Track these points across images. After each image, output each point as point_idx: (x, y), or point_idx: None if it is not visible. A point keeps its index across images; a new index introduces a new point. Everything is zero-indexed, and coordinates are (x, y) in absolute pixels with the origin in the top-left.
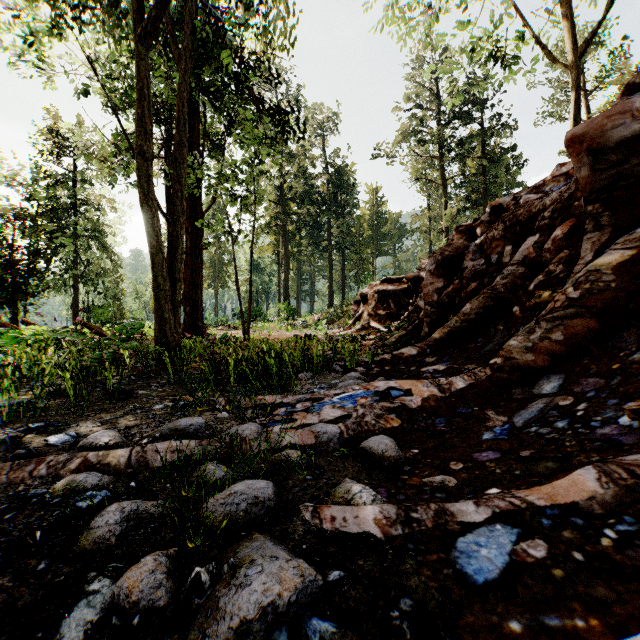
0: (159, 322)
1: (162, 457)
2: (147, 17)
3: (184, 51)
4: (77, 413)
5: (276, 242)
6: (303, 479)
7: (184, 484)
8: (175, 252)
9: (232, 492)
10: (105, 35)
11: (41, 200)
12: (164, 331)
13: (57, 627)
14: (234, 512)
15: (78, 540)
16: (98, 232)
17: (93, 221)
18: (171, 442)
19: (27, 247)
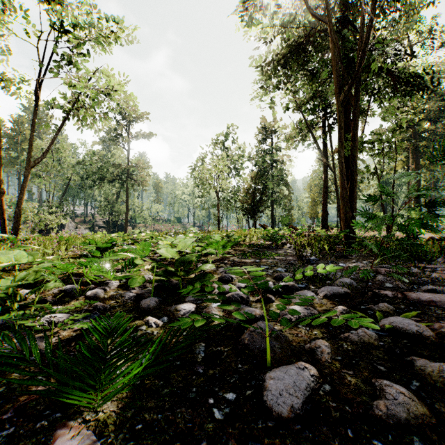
0: (346, 228)
1: (385, 270)
2: (343, 94)
3: (355, 91)
4: (335, 260)
5: (405, 159)
6: (441, 283)
7: (395, 278)
8: (352, 194)
9: (416, 278)
10: (306, 89)
11: (259, 165)
12: (348, 232)
13: (384, 285)
14: (417, 282)
15: (374, 280)
16: (282, 176)
17: (280, 170)
18: (384, 269)
19: (258, 190)
